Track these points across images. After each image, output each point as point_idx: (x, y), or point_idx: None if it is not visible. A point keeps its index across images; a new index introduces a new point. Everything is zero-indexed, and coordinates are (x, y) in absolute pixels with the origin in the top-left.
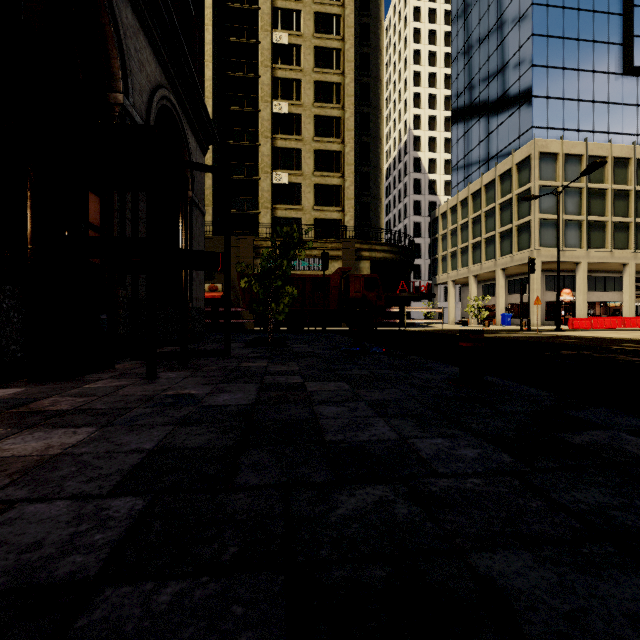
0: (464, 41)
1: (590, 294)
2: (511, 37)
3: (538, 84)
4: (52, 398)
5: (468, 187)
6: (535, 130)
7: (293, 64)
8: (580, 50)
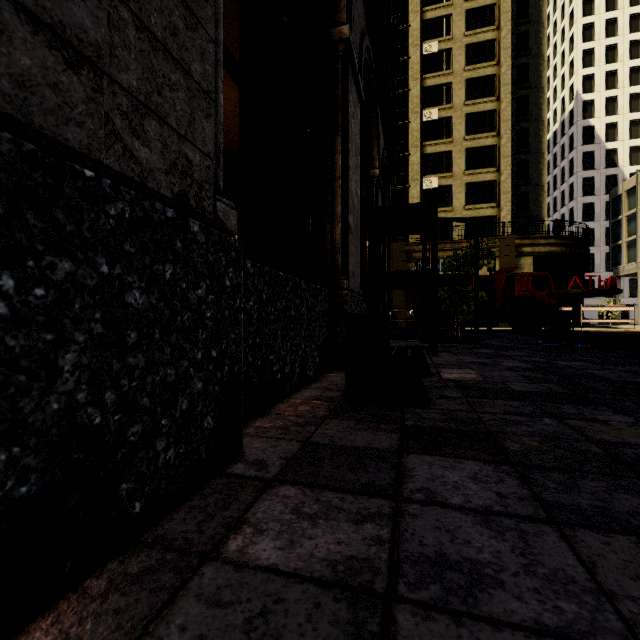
0: None
1: None
2: None
3: None
4: None
5: None
6: None
7: (442, 69)
8: None
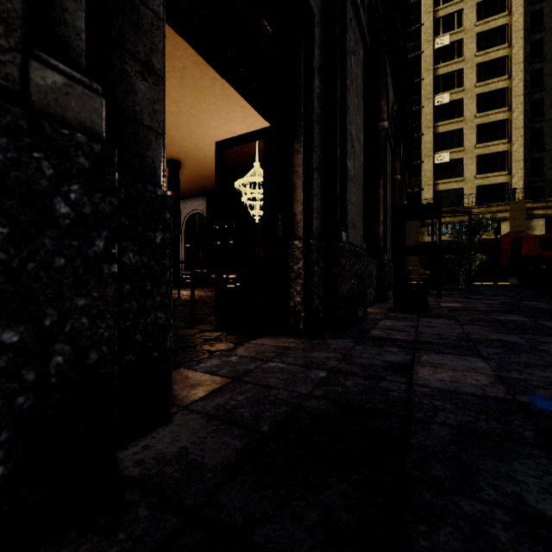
0: None
1: None
2: None
3: None
4: None
5: None
6: None
7: (454, 58)
8: None
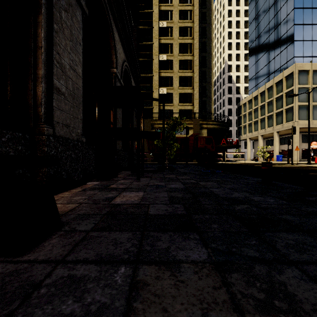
0: (255, 14)
1: None
2: (282, 10)
3: (297, 34)
4: (114, 184)
5: (258, 90)
6: (296, 58)
7: (169, 36)
8: None
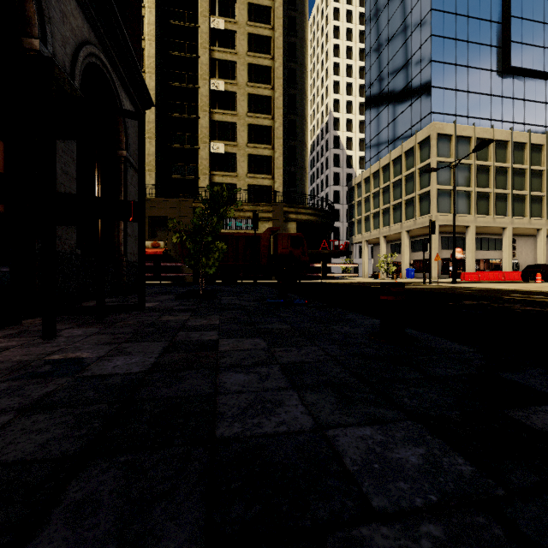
0: (375, 38)
1: (477, 252)
2: (414, 36)
3: (436, 77)
4: None
5: (379, 161)
6: (433, 115)
7: (229, 47)
8: (469, 50)
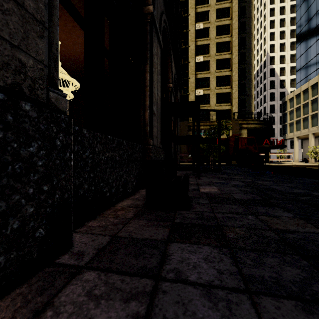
0: None
1: None
2: None
3: None
4: None
5: (308, 82)
6: None
7: (205, 37)
8: None
